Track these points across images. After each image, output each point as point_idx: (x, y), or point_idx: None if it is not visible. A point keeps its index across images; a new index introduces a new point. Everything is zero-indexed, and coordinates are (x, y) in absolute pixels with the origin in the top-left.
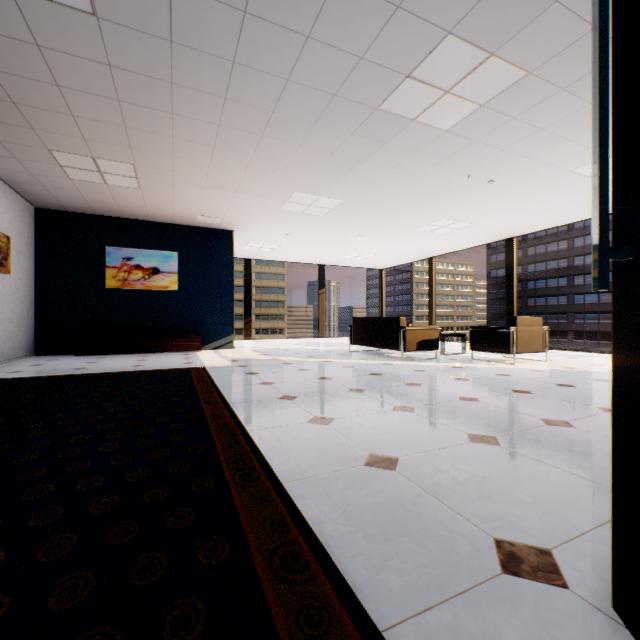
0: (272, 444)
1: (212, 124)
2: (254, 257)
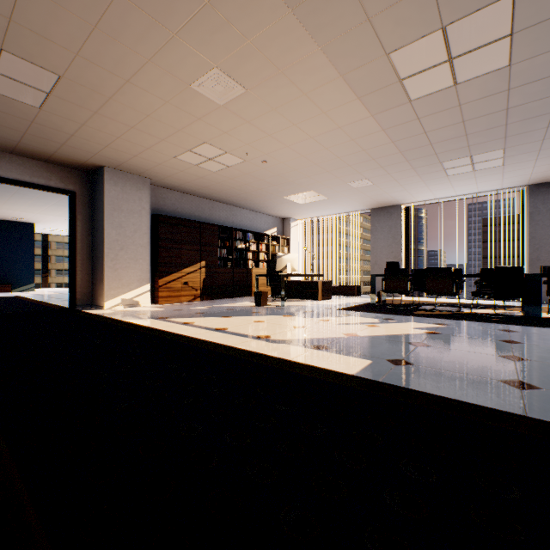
0: (50, 302)
1: (27, 202)
2: (51, 233)
